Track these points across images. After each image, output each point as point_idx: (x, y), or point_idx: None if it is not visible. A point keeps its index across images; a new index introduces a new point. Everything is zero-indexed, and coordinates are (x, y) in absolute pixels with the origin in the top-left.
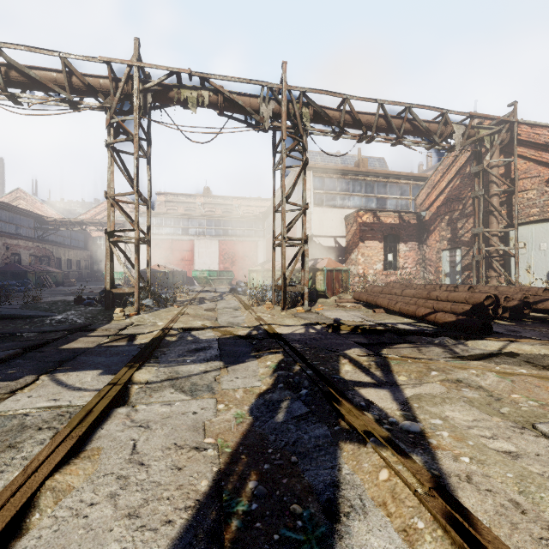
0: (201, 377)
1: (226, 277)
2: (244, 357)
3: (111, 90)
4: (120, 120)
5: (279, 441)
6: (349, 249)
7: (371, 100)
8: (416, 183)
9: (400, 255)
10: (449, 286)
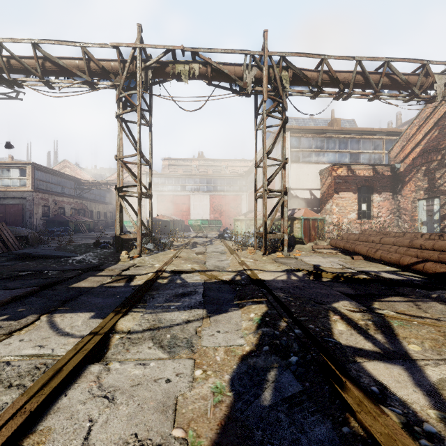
0: (182, 328)
1: (215, 225)
2: (227, 305)
3: (120, 70)
4: (126, 94)
5: (267, 444)
6: (324, 200)
7: (349, 58)
8: (389, 137)
9: (373, 205)
10: (433, 235)
